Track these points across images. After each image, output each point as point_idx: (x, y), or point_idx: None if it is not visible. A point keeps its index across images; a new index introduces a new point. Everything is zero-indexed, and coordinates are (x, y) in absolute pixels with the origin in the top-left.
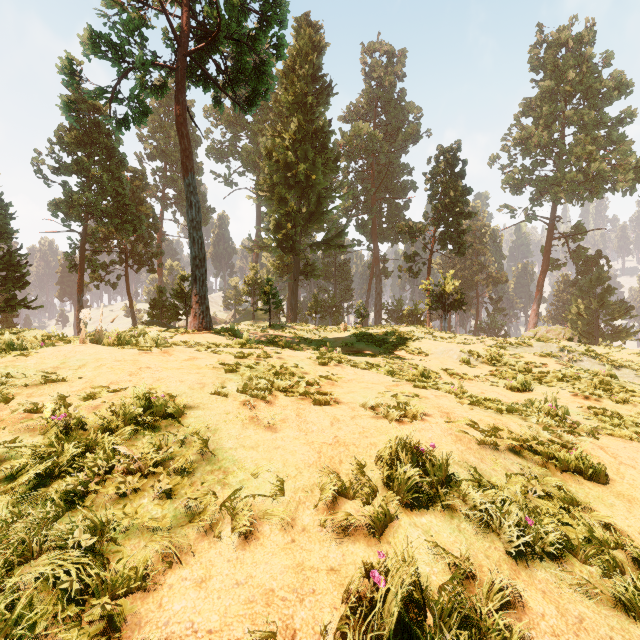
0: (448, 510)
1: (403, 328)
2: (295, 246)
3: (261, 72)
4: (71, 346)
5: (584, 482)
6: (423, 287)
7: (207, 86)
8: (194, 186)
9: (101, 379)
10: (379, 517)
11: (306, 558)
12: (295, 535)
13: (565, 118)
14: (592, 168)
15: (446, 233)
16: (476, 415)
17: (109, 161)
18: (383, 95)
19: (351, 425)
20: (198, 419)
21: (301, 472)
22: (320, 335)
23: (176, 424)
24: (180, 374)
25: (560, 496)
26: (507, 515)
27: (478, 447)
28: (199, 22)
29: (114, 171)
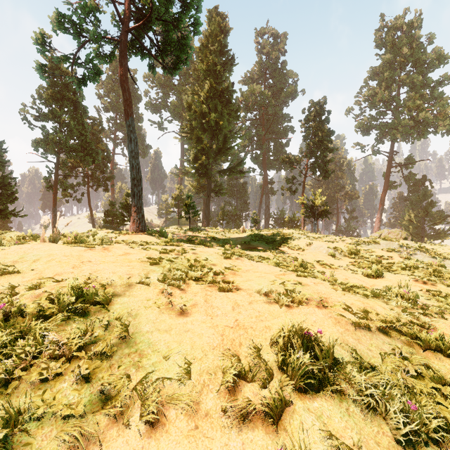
0: (336, 393)
1: (285, 230)
2: (208, 172)
3: (182, 44)
4: (31, 244)
5: (444, 359)
6: (299, 201)
7: (143, 55)
8: (133, 126)
9: (49, 271)
10: (276, 403)
11: (208, 447)
12: (198, 421)
13: (400, 81)
14: (420, 116)
15: (316, 163)
16: (348, 300)
17: (75, 111)
18: (270, 65)
19: (249, 309)
20: (123, 305)
21: (206, 354)
22: (225, 235)
23: (103, 310)
24: (114, 266)
25: (430, 375)
26: (389, 397)
27: (354, 328)
28: (137, 8)
29: (79, 118)
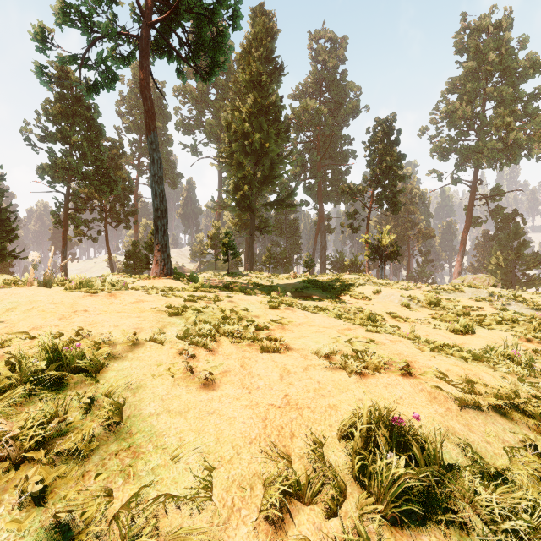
0: (452, 524)
1: (346, 276)
2: (251, 205)
3: (218, 42)
4: (11, 288)
5: None
6: (363, 240)
7: (171, 57)
8: (156, 144)
9: (24, 323)
10: None
11: None
12: None
13: (486, 94)
14: (510, 137)
15: (383, 194)
16: (442, 364)
17: (89, 131)
18: (327, 76)
19: (304, 379)
20: (120, 373)
21: (239, 453)
22: (272, 282)
23: (88, 381)
24: (118, 318)
25: None
26: (540, 531)
27: (458, 407)
28: None
29: (93, 139)
